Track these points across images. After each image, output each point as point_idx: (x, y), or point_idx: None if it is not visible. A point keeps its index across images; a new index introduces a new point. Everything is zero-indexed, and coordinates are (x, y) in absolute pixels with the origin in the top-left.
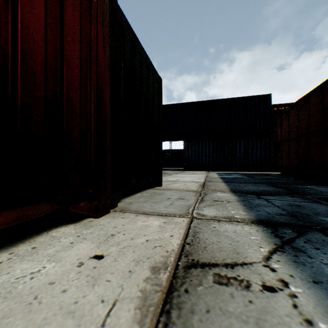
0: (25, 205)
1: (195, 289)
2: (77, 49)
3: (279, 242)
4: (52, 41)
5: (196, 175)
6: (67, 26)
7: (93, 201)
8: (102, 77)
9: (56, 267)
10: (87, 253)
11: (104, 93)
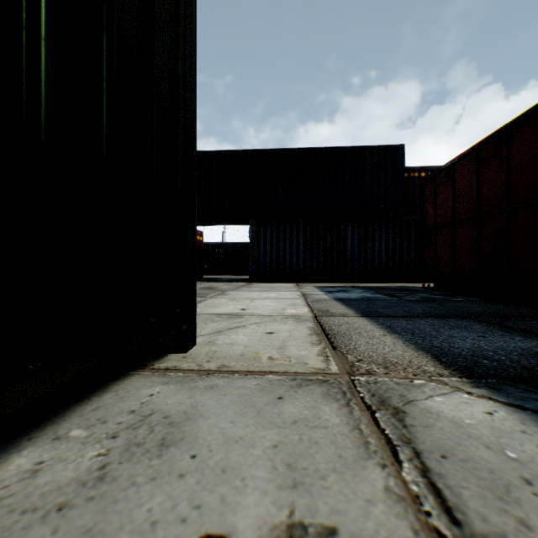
0: None
1: None
2: None
3: None
4: None
5: (278, 292)
6: None
7: None
8: None
9: None
10: None
11: None
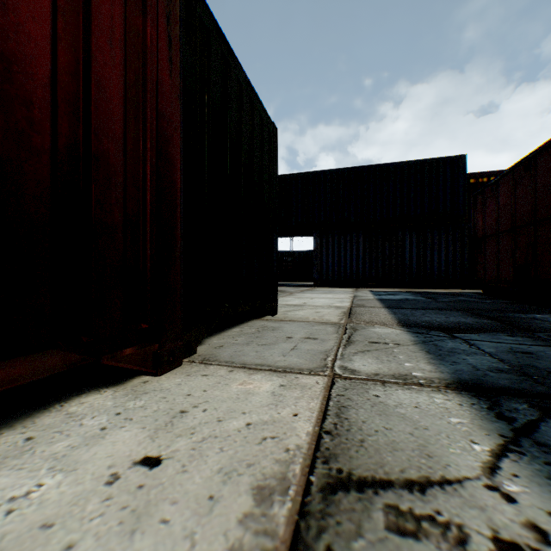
0: (9, 357)
1: (347, 548)
2: (117, 62)
3: (508, 431)
4: (67, 43)
5: (335, 294)
6: (98, 16)
7: (150, 345)
8: (168, 116)
9: (64, 485)
10: (129, 453)
11: (171, 146)
